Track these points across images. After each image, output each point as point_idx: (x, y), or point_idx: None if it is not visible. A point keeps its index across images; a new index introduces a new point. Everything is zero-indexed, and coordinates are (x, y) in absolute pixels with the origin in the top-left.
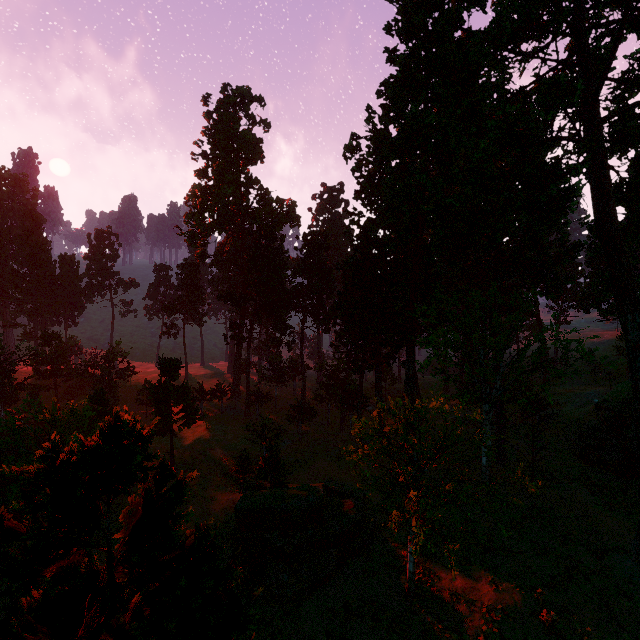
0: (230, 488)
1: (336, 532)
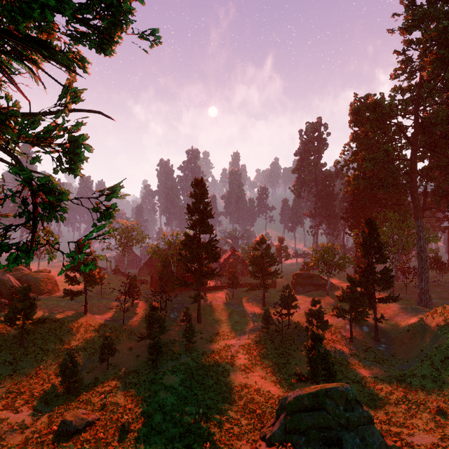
0: None
1: (316, 283)
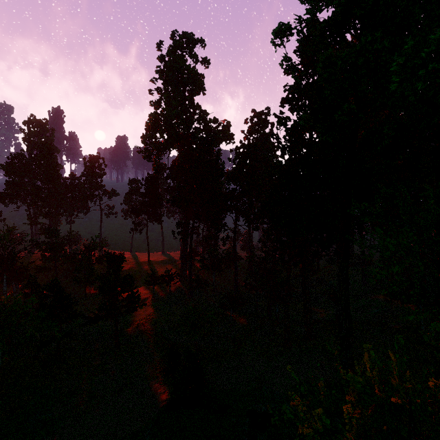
0: (161, 378)
1: None
